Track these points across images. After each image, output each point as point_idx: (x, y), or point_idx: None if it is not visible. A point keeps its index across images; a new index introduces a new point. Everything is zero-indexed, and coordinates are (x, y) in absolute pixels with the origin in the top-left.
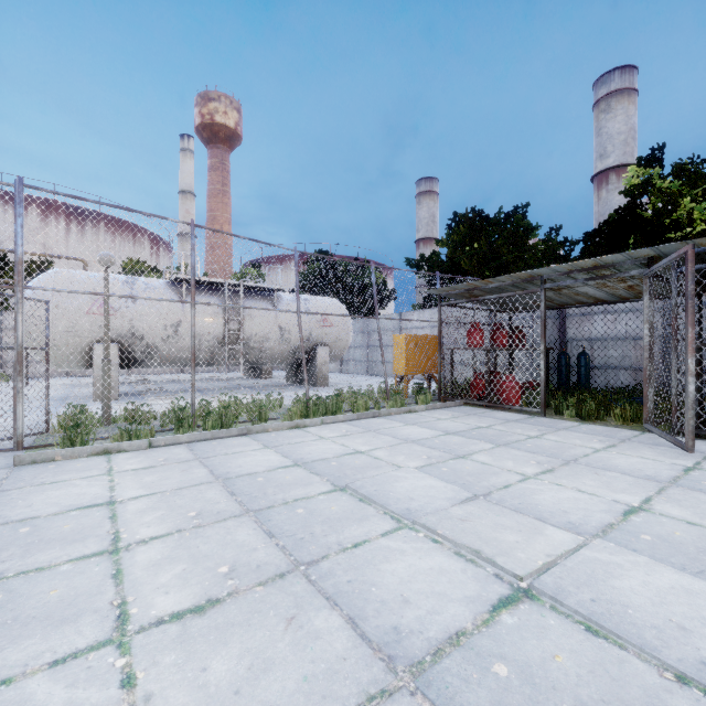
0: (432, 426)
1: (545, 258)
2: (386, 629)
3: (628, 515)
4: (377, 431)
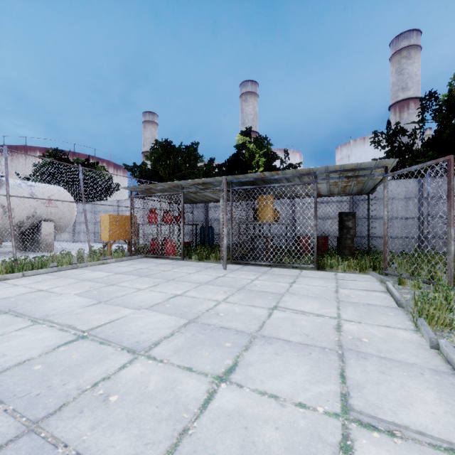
0: (111, 270)
1: (205, 175)
2: None
3: (170, 298)
4: (67, 277)
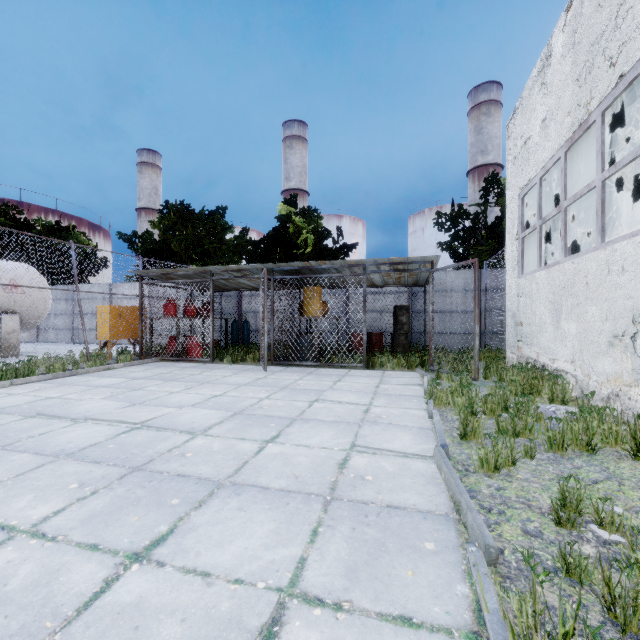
0: (125, 376)
1: (236, 251)
2: (57, 450)
3: (211, 398)
4: (72, 384)
